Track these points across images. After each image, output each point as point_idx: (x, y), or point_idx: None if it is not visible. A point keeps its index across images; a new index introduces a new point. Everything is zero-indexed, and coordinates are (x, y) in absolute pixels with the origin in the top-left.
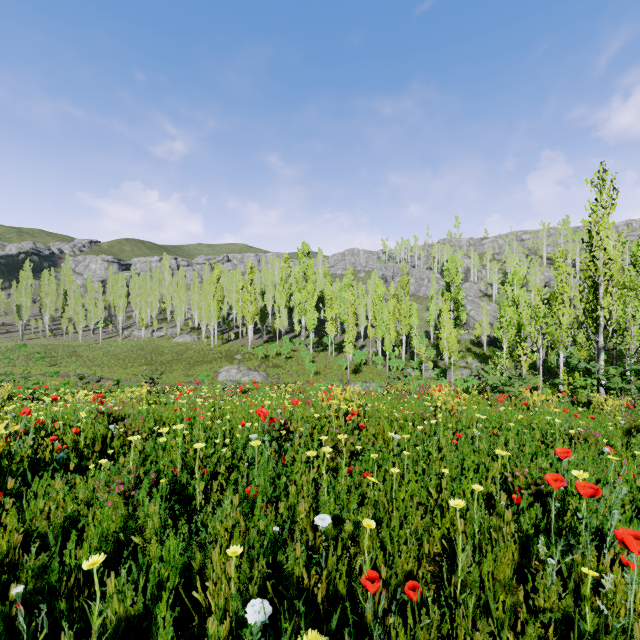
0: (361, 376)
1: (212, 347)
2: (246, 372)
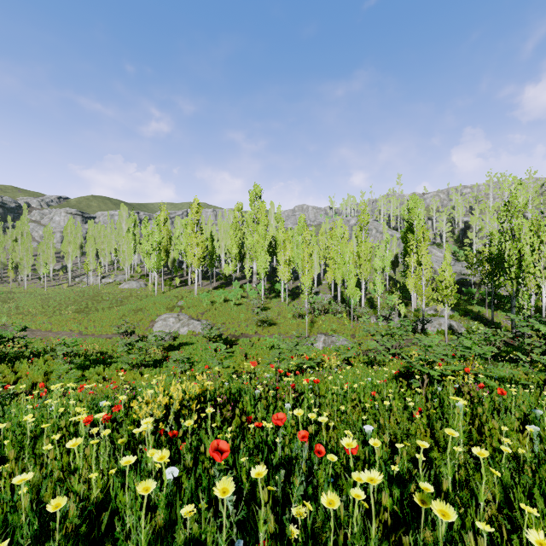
0: (320, 326)
1: (156, 293)
2: (186, 321)
